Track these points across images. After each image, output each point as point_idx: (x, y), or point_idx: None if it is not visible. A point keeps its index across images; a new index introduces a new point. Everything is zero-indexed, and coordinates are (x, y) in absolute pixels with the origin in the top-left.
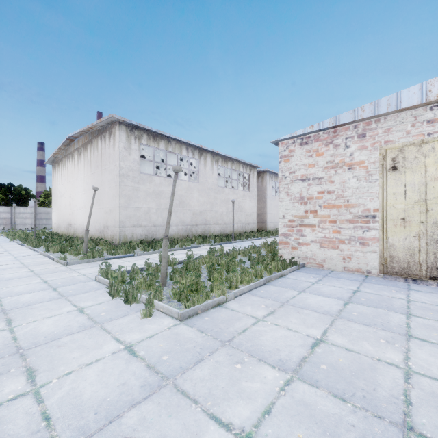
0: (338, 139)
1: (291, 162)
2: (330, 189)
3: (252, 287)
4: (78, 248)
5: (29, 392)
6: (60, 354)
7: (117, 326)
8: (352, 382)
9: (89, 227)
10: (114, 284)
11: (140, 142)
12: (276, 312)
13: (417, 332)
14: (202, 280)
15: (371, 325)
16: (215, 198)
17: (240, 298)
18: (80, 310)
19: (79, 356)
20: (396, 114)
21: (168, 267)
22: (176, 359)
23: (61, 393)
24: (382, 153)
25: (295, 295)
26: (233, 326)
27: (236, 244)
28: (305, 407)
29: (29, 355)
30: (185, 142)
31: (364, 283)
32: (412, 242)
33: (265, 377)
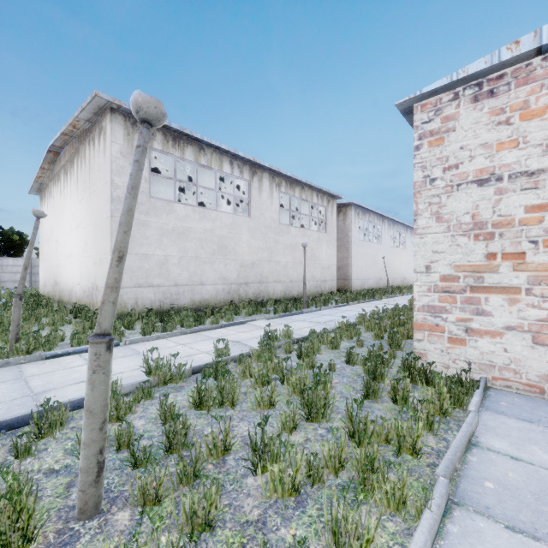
0: None
1: (449, 144)
2: None
3: None
4: None
5: None
6: None
7: None
8: None
9: (75, 287)
10: None
11: (150, 145)
12: None
13: None
14: (232, 466)
15: None
16: (276, 242)
17: None
18: None
19: None
20: None
21: (165, 385)
22: None
23: None
24: None
25: None
26: None
27: (310, 316)
28: None
29: None
30: (227, 152)
31: None
32: None
33: None
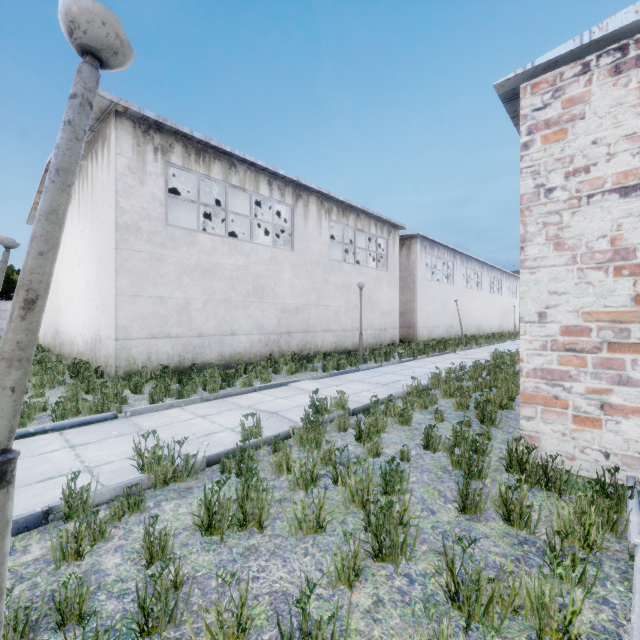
0: None
1: (575, 138)
2: None
3: None
4: None
5: None
6: None
7: None
8: None
9: (77, 337)
10: None
11: (167, 159)
12: None
13: None
14: None
15: None
16: (326, 282)
17: None
18: None
19: None
20: None
21: (166, 486)
22: None
23: None
24: None
25: None
26: None
27: (369, 375)
28: None
29: None
30: (265, 169)
31: None
32: None
33: None
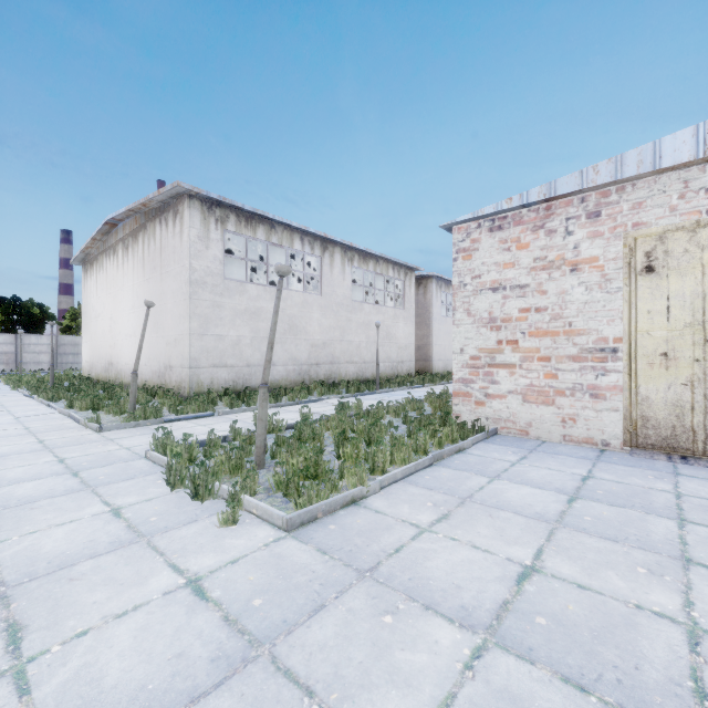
0: (554, 220)
1: (475, 260)
2: (540, 305)
3: (410, 471)
4: (121, 403)
5: (5, 672)
6: (71, 596)
7: (176, 541)
8: (594, 653)
9: (141, 368)
10: (175, 466)
11: (225, 227)
12: (452, 515)
13: (700, 553)
14: (325, 458)
15: (618, 540)
16: (349, 321)
17: (390, 489)
18: (115, 511)
19: (104, 600)
20: (653, 178)
21: (269, 434)
22: (278, 606)
23: (65, 673)
24: (628, 244)
25: (483, 485)
26: (379, 541)
27: (382, 396)
28: (512, 704)
29: (15, 597)
30: (298, 228)
31: (599, 463)
32: (680, 394)
33: (437, 641)
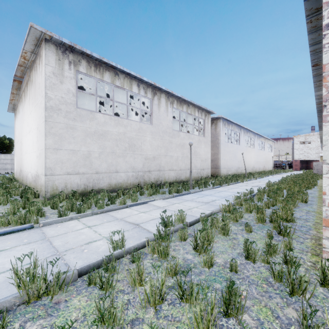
0: None
1: None
2: None
3: None
4: None
5: None
6: None
7: None
8: None
9: (28, 174)
10: None
11: (77, 69)
12: None
13: None
14: None
15: None
16: (170, 142)
17: None
18: None
19: None
20: None
21: (38, 300)
22: None
23: None
24: None
25: None
26: None
27: (196, 196)
28: None
29: None
30: (135, 77)
31: None
32: None
33: None
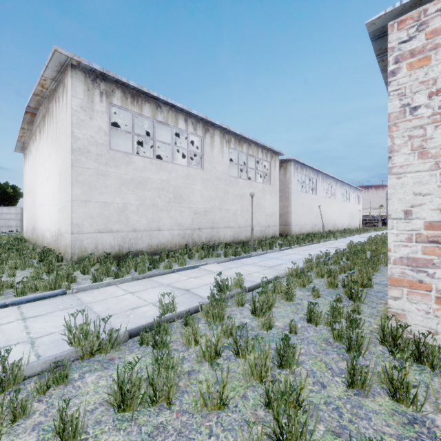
0: None
1: (438, 63)
2: None
3: None
4: None
5: None
6: None
7: None
8: None
9: (46, 232)
10: None
11: (110, 101)
12: None
13: None
14: None
15: None
16: (226, 192)
17: None
18: None
19: None
20: None
21: (92, 357)
22: None
23: None
24: None
25: None
26: None
27: (258, 260)
28: None
29: None
30: (182, 110)
31: None
32: None
33: None
